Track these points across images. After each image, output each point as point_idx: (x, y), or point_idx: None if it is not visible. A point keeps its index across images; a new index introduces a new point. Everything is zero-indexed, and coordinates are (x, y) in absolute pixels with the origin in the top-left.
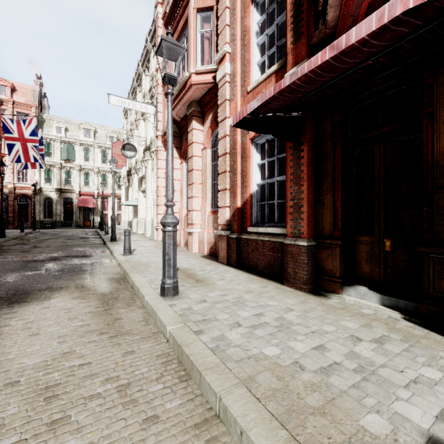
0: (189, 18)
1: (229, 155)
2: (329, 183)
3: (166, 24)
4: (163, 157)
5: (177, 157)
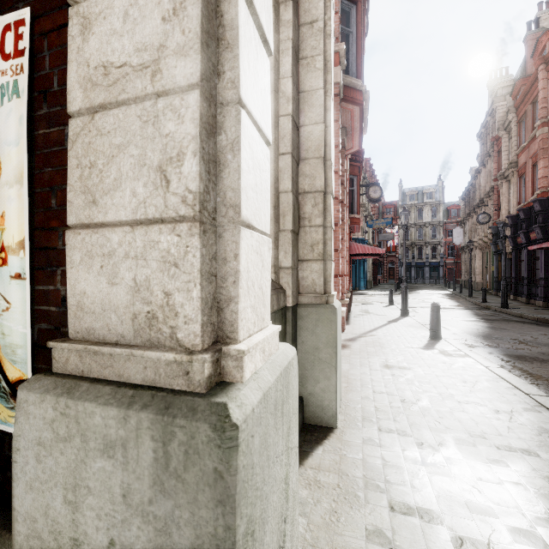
0: None
1: None
2: None
3: None
4: None
5: None
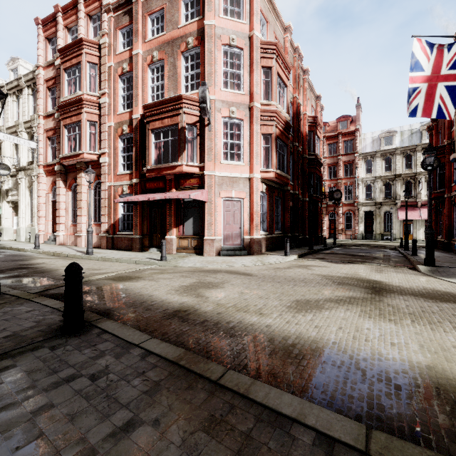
0: (82, 122)
1: (108, 199)
2: (146, 218)
3: (60, 107)
4: (44, 182)
5: (64, 187)
